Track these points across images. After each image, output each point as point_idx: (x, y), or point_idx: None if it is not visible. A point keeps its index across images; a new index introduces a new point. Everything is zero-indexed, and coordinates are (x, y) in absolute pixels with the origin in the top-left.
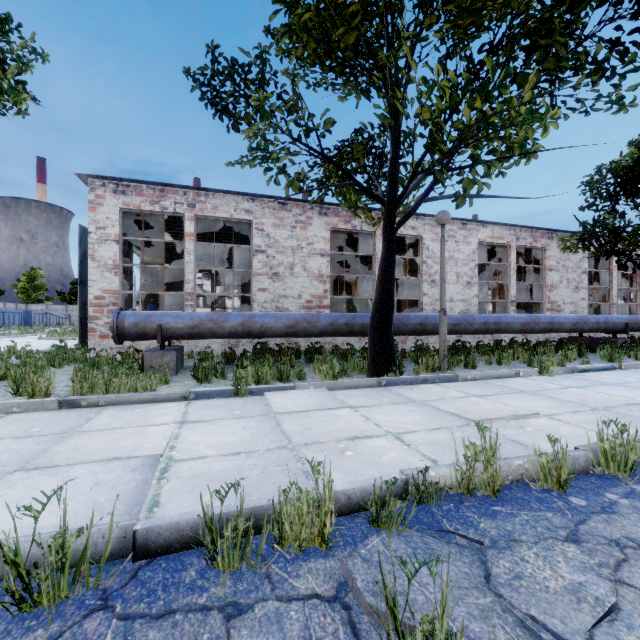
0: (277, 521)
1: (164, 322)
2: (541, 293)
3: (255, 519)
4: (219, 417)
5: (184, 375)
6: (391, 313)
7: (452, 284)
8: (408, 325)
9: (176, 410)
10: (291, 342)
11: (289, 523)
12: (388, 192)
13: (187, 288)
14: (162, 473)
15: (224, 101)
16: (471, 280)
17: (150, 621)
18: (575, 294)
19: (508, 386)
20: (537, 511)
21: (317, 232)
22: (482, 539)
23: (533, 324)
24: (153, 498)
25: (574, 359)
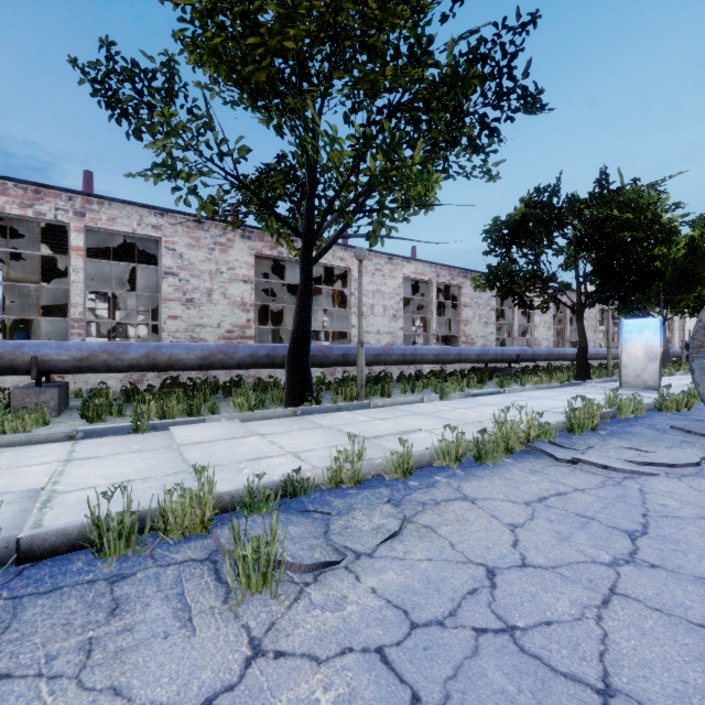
0: (162, 515)
1: (41, 353)
2: (458, 327)
3: (143, 520)
4: (113, 453)
5: (69, 415)
6: (308, 344)
7: (379, 317)
8: (331, 357)
9: (59, 450)
10: (209, 376)
11: (174, 517)
12: (305, 226)
13: (73, 313)
14: (44, 504)
15: (123, 104)
16: (397, 313)
17: (38, 595)
18: (485, 329)
19: (410, 410)
20: (376, 489)
21: (239, 256)
22: (332, 511)
23: (444, 355)
24: (35, 523)
25: (474, 386)
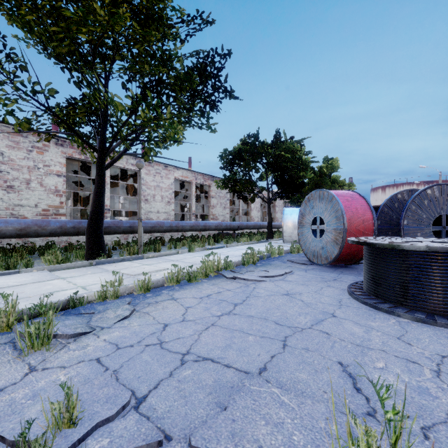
0: None
1: None
2: (208, 209)
3: None
4: None
5: None
6: (102, 220)
7: (159, 202)
8: (121, 227)
9: None
10: (27, 242)
11: None
12: (100, 145)
13: None
14: None
15: None
16: (170, 200)
17: None
18: (224, 211)
19: (168, 259)
20: (124, 298)
21: (54, 157)
22: (95, 312)
23: (196, 226)
24: None
25: (212, 244)
